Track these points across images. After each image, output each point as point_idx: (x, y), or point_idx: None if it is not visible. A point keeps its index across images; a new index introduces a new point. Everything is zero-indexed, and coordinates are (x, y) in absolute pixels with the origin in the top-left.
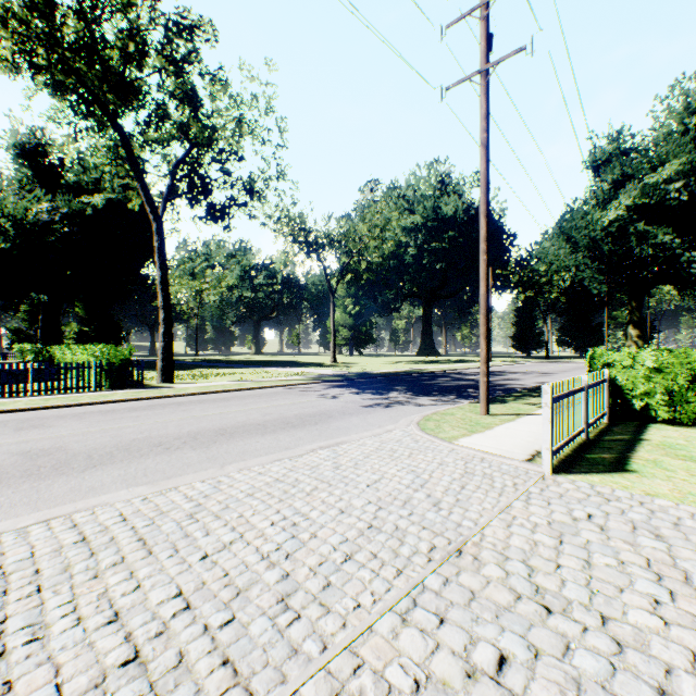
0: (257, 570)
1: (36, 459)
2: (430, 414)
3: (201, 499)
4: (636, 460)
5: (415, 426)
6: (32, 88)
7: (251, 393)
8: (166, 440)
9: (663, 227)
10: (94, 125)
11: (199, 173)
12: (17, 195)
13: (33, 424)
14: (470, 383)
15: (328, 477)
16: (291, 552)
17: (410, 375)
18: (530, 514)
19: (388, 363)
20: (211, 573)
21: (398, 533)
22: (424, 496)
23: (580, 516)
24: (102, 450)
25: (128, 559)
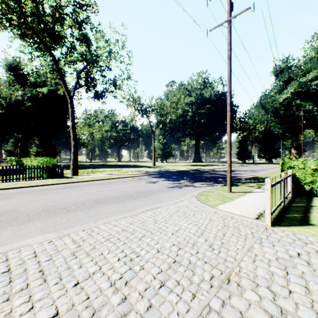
0: (107, 294)
1: (0, 216)
2: (201, 192)
3: (81, 242)
4: (313, 218)
5: (195, 198)
6: (12, 37)
7: (114, 180)
8: (69, 206)
9: (308, 102)
10: (41, 54)
11: (90, 76)
12: (8, 88)
13: (5, 196)
14: (219, 175)
15: (151, 228)
16: (128, 281)
17: (190, 172)
18: (264, 253)
19: (179, 166)
20: (78, 297)
21: (191, 266)
22: (203, 240)
23: (293, 254)
24: (35, 211)
25: (30, 286)
